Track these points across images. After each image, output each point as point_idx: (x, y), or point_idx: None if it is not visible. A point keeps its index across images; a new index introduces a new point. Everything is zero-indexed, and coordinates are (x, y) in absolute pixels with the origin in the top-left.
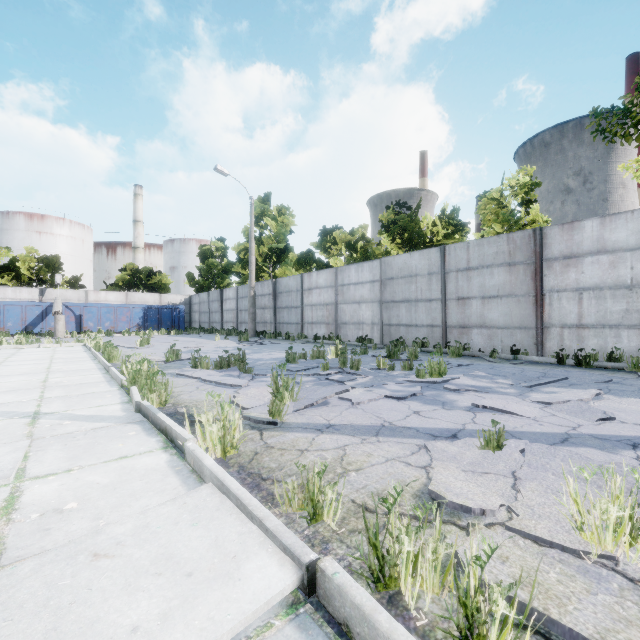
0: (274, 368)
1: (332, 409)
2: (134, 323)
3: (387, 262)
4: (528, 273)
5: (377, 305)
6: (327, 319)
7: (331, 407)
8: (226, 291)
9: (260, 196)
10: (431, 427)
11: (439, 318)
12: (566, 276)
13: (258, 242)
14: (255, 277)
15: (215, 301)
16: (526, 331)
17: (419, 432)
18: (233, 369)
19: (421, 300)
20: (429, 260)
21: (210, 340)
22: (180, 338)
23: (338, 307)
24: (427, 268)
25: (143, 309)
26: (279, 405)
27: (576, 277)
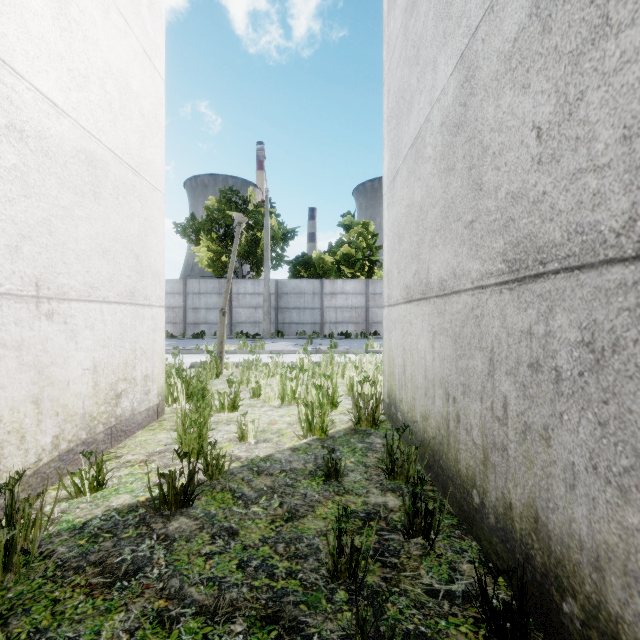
0: None
1: None
2: None
3: None
4: None
5: None
6: None
7: None
8: None
9: None
10: None
11: None
12: None
13: None
14: None
15: None
16: None
17: None
18: None
19: None
20: None
21: None
22: None
23: None
24: None
25: None
26: None
27: None
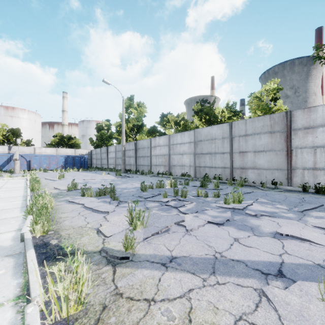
0: (133, 195)
1: (172, 236)
2: (59, 165)
3: (198, 131)
4: (282, 137)
5: (192, 155)
6: (164, 163)
7: (171, 234)
8: (110, 147)
9: (128, 97)
10: (256, 260)
11: (228, 163)
12: (306, 139)
13: (127, 121)
14: (125, 140)
15: (104, 153)
16: (281, 171)
17: (249, 267)
18: (107, 197)
19: (218, 153)
20: (222, 130)
21: (100, 175)
22: (84, 173)
23: (170, 156)
24: (221, 135)
25: (64, 157)
26: (131, 239)
27: (312, 140)
